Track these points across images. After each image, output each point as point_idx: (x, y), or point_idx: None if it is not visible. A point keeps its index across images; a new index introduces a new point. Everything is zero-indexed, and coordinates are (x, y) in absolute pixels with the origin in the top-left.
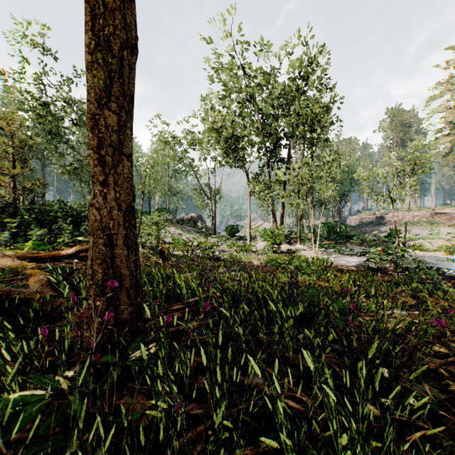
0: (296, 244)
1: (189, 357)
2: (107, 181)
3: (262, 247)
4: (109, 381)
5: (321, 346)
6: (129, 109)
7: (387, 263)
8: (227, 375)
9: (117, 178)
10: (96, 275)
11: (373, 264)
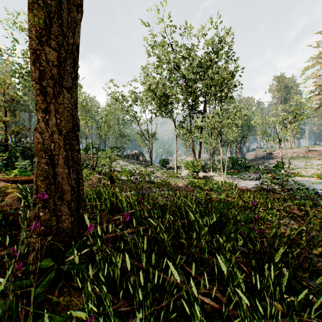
0: (210, 172)
1: (119, 260)
2: (49, 109)
3: (185, 174)
4: (27, 290)
5: (232, 250)
6: (75, 56)
7: (276, 185)
8: (150, 276)
9: (58, 107)
10: (39, 190)
11: (266, 186)
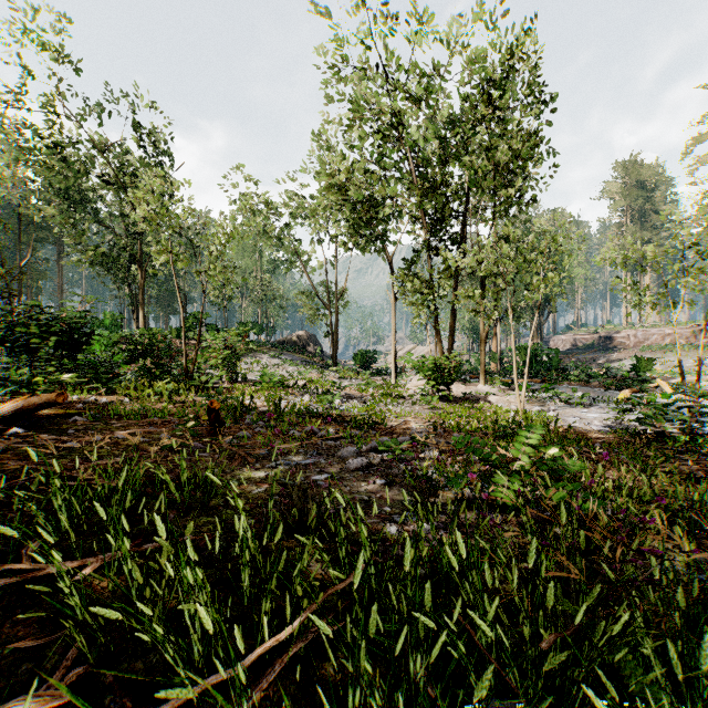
0: (477, 383)
1: None
2: None
3: (418, 388)
4: None
5: None
6: None
7: (665, 423)
8: None
9: None
10: None
11: (637, 426)
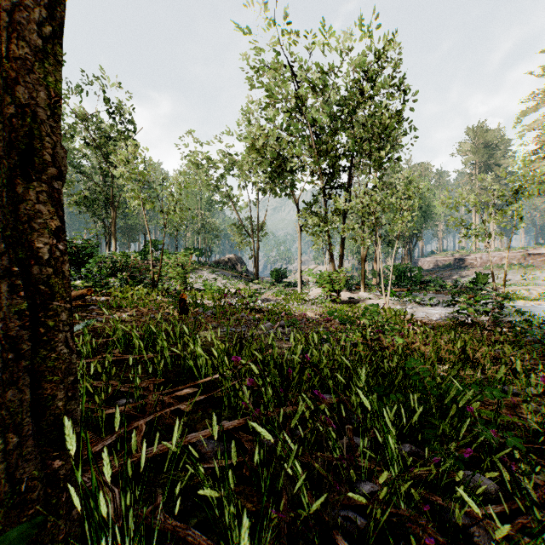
0: (359, 291)
1: None
2: None
3: (317, 295)
4: None
5: (517, 539)
6: None
7: (482, 315)
8: None
9: None
10: None
11: (463, 317)
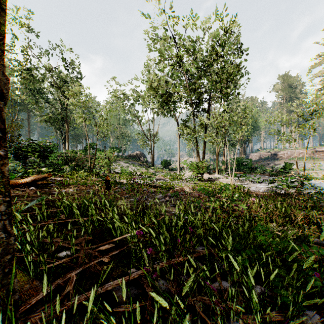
0: (215, 173)
1: None
2: None
3: (189, 176)
4: None
5: None
6: None
7: (290, 189)
8: None
9: None
10: None
11: (279, 190)
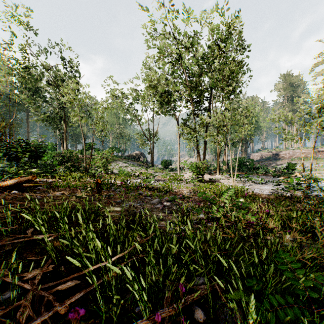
0: (216, 174)
1: None
2: None
3: (189, 176)
4: None
5: None
6: None
7: (296, 191)
8: None
9: None
10: None
11: (284, 192)
